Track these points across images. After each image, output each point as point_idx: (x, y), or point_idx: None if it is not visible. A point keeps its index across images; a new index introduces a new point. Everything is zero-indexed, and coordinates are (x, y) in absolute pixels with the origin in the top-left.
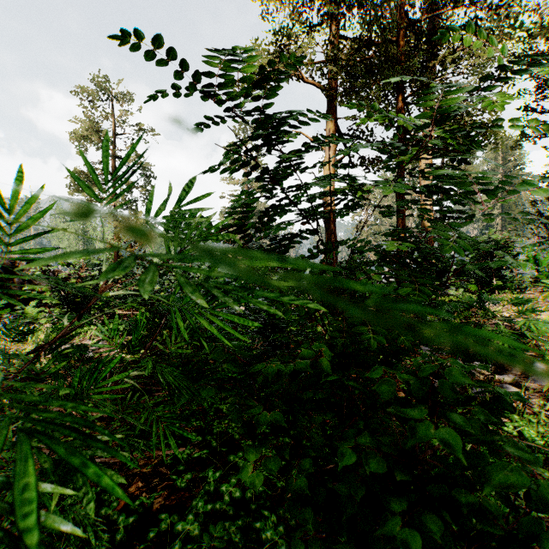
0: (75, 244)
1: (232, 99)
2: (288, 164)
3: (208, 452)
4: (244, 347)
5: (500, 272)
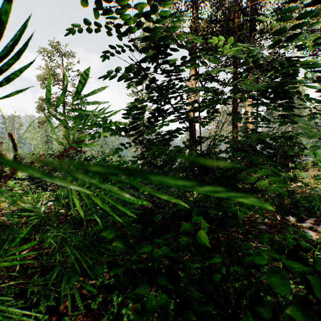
0: (41, 142)
1: (127, 25)
2: (169, 79)
3: (114, 280)
4: (139, 208)
5: (293, 159)
